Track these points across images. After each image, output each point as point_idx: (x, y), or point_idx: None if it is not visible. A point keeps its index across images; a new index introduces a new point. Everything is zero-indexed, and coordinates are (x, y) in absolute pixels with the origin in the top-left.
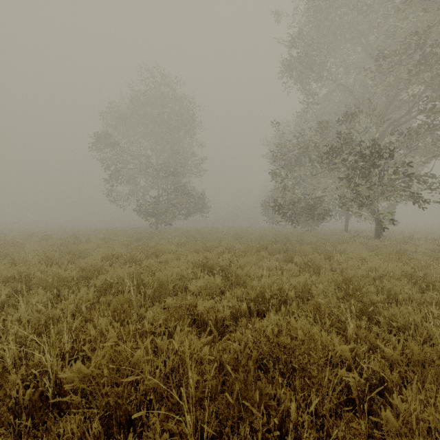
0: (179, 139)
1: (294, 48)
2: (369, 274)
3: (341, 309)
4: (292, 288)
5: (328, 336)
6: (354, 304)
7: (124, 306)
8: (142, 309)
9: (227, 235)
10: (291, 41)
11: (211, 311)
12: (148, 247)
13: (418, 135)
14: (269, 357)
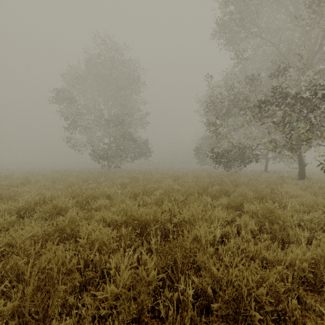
0: (127, 96)
1: (227, 6)
2: None
3: None
4: (278, 277)
5: None
6: None
7: None
8: None
9: (166, 175)
10: None
11: None
12: (81, 191)
13: None
14: None
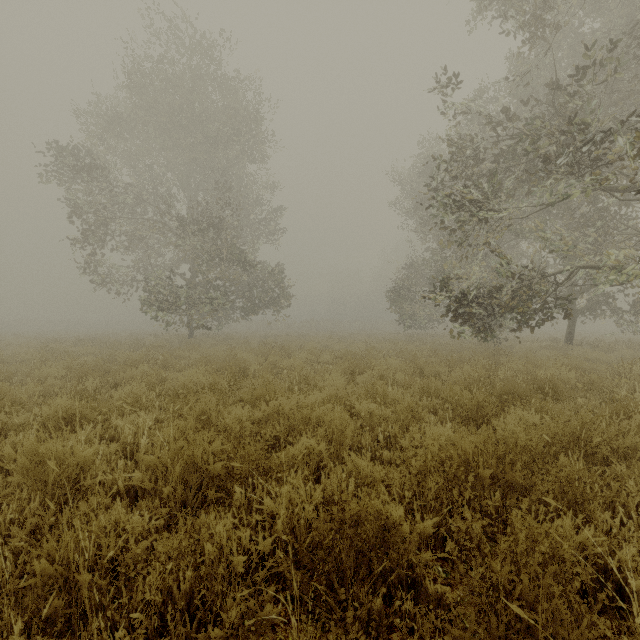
0: (232, 165)
1: None
2: None
3: None
4: None
5: None
6: None
7: None
8: None
9: (327, 355)
10: None
11: None
12: None
13: None
14: None
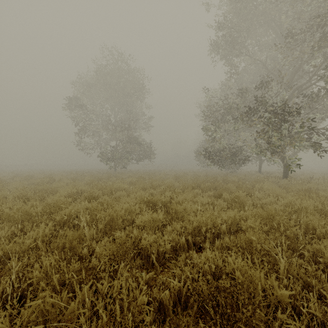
0: (132, 103)
1: (221, 30)
2: (286, 209)
3: (271, 245)
4: (223, 222)
5: (265, 276)
6: (279, 237)
7: (73, 243)
8: (94, 242)
9: (169, 175)
10: (219, 25)
11: (153, 245)
12: (105, 185)
13: (318, 97)
14: (208, 300)
